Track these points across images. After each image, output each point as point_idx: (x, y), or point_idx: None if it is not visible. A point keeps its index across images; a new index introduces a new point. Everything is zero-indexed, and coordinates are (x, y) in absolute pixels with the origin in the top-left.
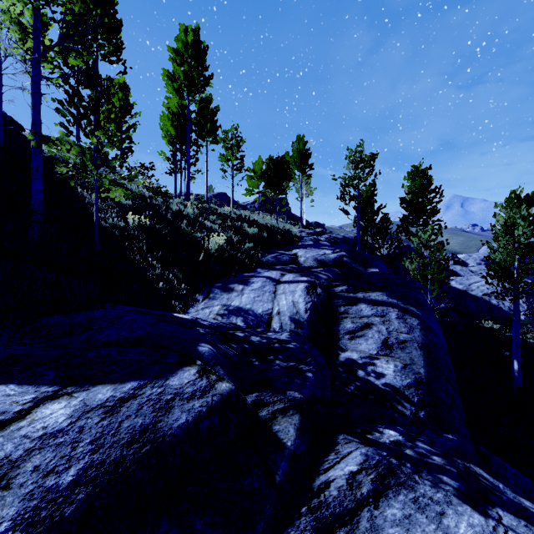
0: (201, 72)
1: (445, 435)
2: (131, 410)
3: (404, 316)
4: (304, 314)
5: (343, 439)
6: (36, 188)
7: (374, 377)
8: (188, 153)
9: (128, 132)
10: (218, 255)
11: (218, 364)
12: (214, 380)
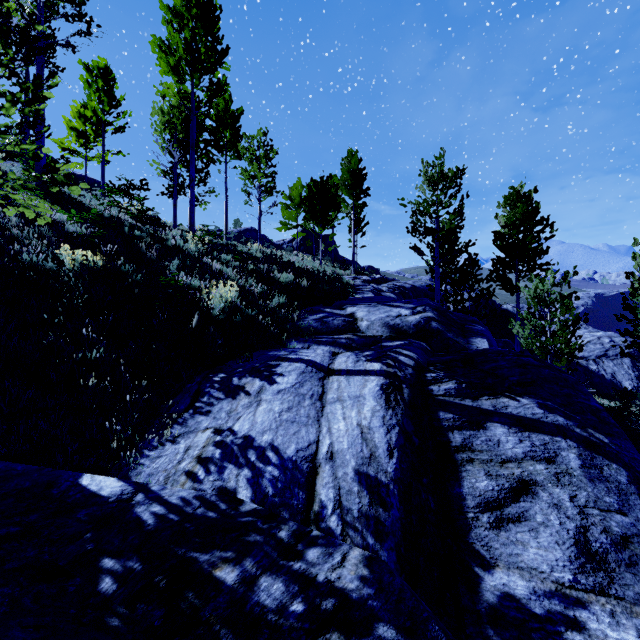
0: (211, 43)
1: None
2: None
3: (594, 460)
4: (387, 459)
5: None
6: None
7: None
8: (192, 162)
9: (41, 87)
10: (225, 318)
11: None
12: None
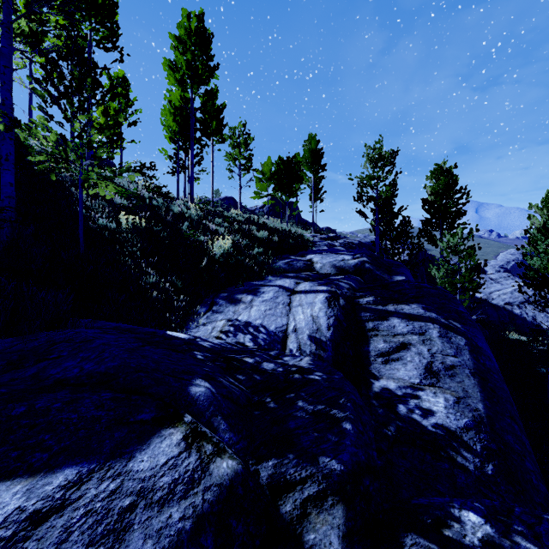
0: (206, 61)
1: (547, 518)
2: (44, 545)
3: (447, 334)
4: (327, 331)
5: (413, 545)
6: (6, 180)
7: (420, 415)
8: (192, 150)
9: (118, 117)
10: (223, 261)
11: (218, 412)
12: (209, 455)
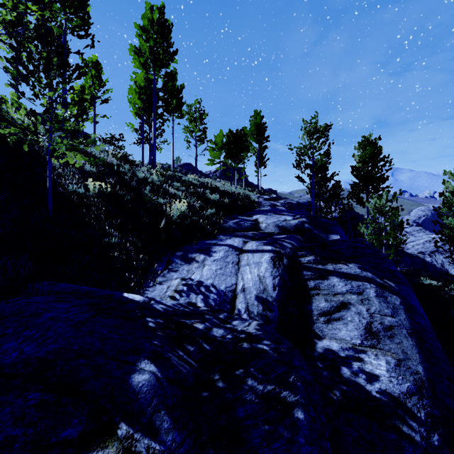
0: (166, 48)
1: None
2: None
3: (383, 294)
4: (273, 291)
5: None
6: None
7: (363, 379)
8: (154, 124)
9: (84, 94)
10: (180, 222)
11: (161, 405)
12: None
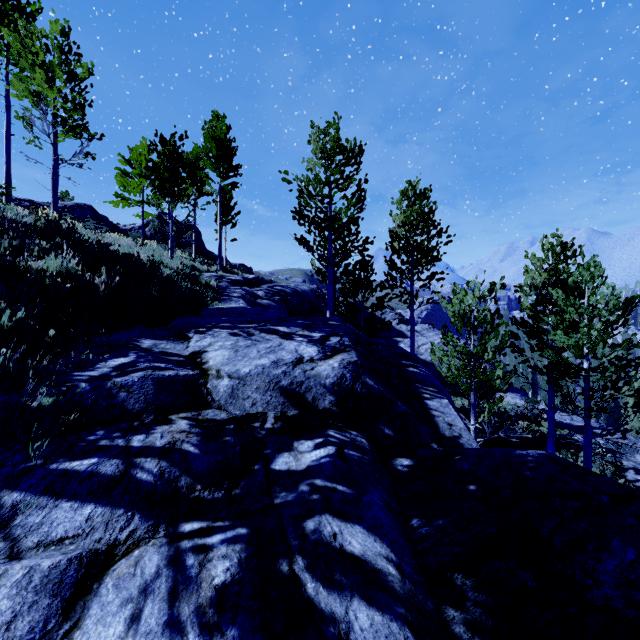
0: None
1: None
2: None
3: None
4: None
5: None
6: None
7: None
8: None
9: None
10: None
11: None
12: None
